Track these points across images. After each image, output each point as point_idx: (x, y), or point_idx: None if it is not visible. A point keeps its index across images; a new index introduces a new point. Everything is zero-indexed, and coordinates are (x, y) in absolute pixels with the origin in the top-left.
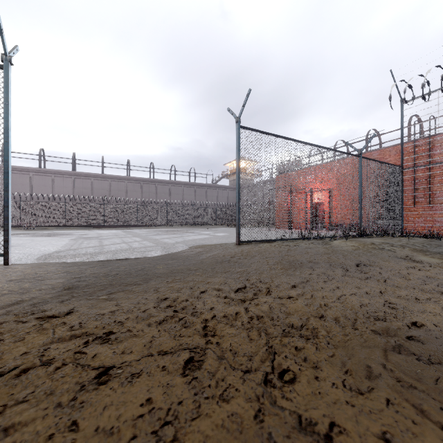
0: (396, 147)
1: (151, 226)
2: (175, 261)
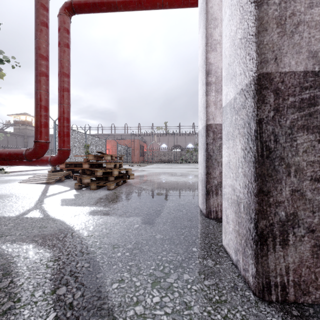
0: (127, 140)
1: None
2: None
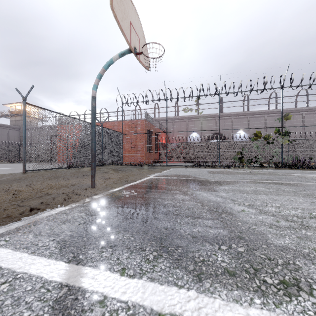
0: (125, 121)
1: None
2: None
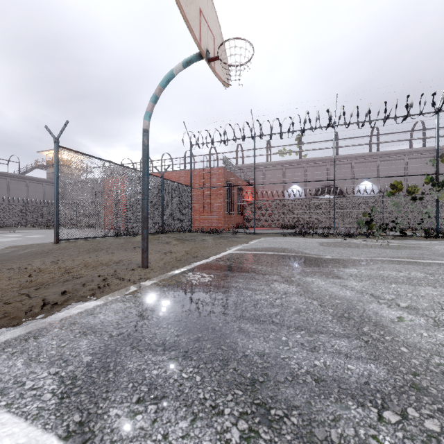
0: (194, 171)
1: None
2: None
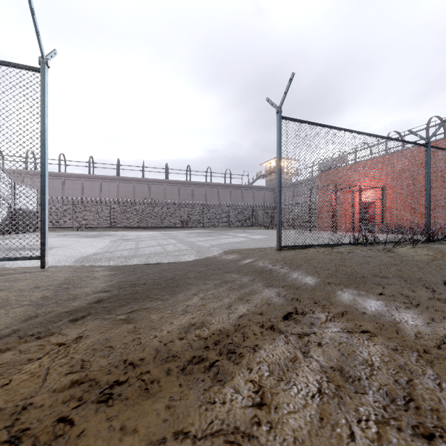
0: None
1: (188, 228)
2: (209, 269)
